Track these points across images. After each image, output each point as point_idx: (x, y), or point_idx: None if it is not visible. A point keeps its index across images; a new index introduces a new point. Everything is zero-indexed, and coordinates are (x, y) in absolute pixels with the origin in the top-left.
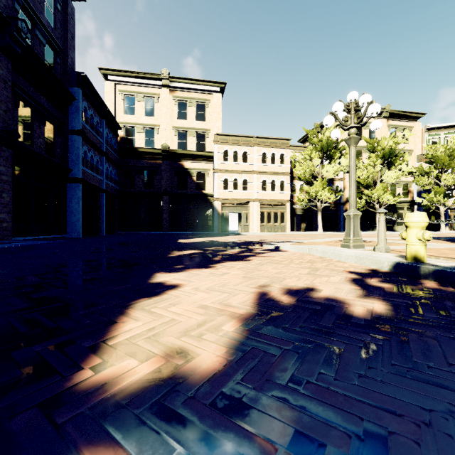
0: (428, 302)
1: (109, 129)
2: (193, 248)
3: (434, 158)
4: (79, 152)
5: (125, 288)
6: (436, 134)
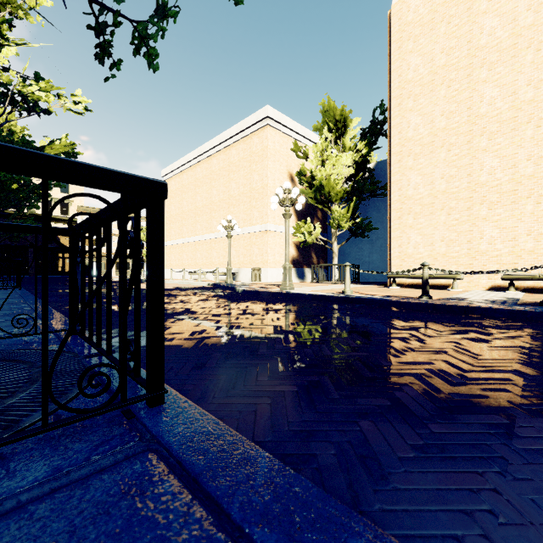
0: None
1: None
2: None
3: None
4: None
5: None
6: None
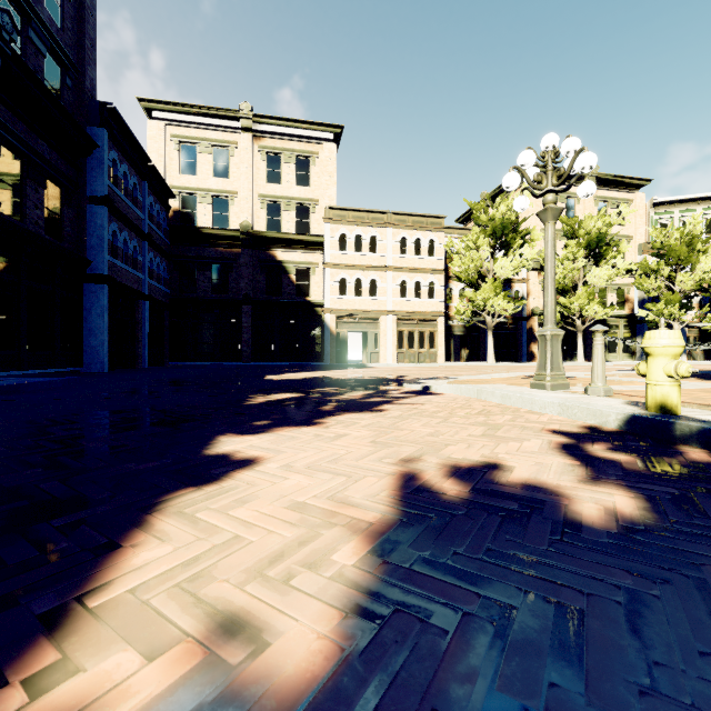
0: (708, 491)
1: (154, 197)
2: (289, 390)
3: (664, 248)
4: (104, 233)
5: (157, 468)
6: (668, 211)
